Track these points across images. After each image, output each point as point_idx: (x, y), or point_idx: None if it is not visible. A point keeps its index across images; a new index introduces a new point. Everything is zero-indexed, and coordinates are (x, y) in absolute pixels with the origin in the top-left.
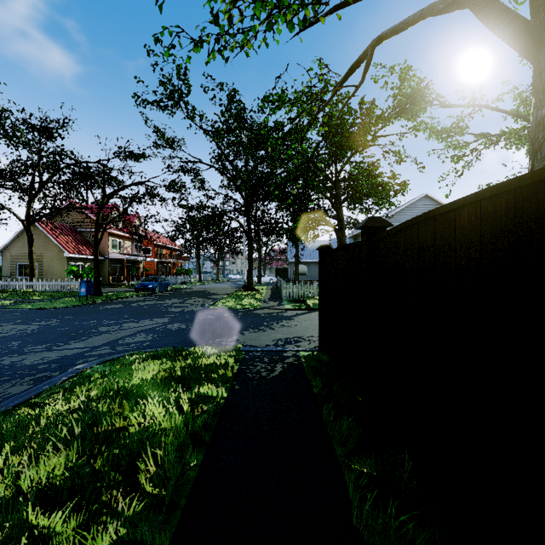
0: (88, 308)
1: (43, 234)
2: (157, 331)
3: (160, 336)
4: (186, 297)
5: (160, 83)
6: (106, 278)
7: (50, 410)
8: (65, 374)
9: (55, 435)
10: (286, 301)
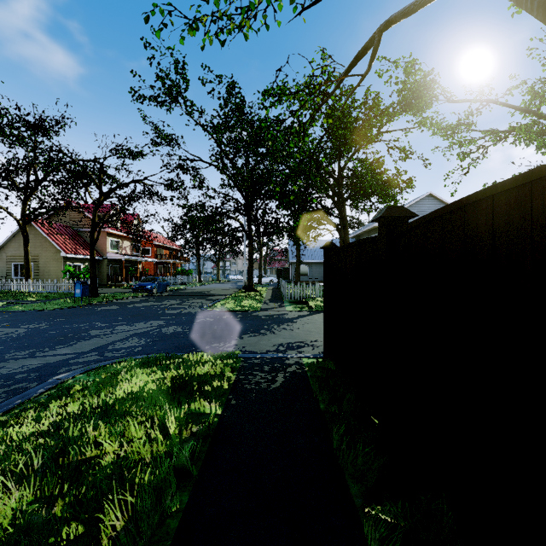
0: (82, 310)
1: (40, 234)
2: (150, 335)
3: (153, 341)
4: (184, 298)
5: (157, 77)
6: (104, 278)
7: (15, 433)
8: (43, 385)
9: (10, 469)
10: (287, 302)
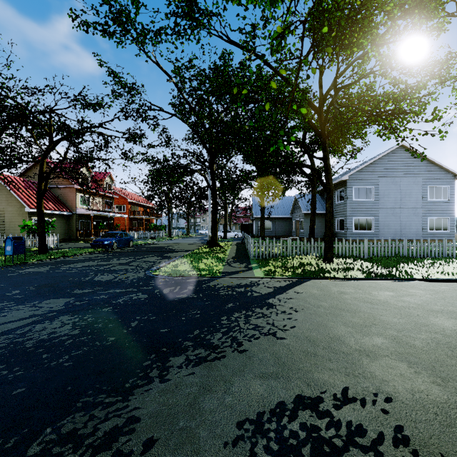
0: None
1: (5, 189)
2: None
3: None
4: (140, 255)
5: None
6: (74, 233)
7: None
8: None
9: None
10: (254, 262)
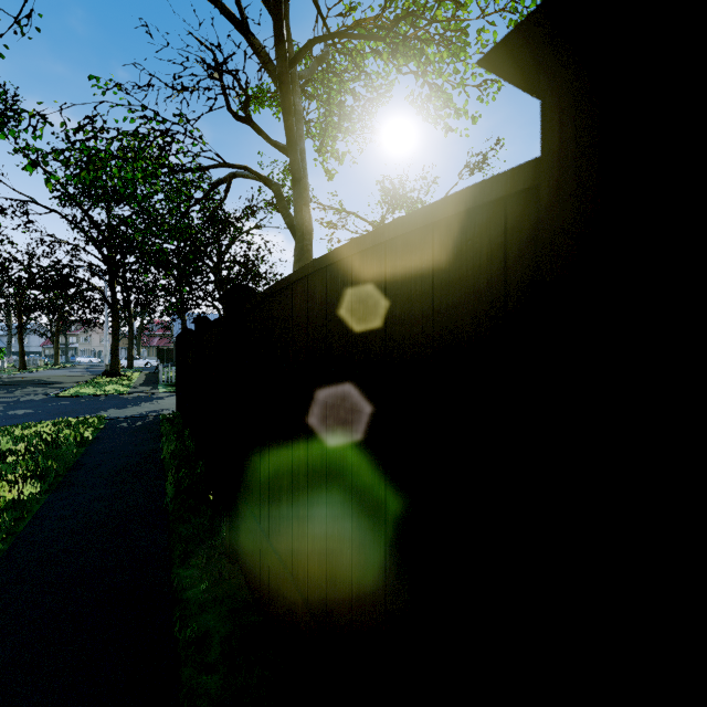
0: None
1: None
2: None
3: (6, 419)
4: (10, 388)
5: None
6: None
7: None
8: None
9: None
10: (163, 385)
